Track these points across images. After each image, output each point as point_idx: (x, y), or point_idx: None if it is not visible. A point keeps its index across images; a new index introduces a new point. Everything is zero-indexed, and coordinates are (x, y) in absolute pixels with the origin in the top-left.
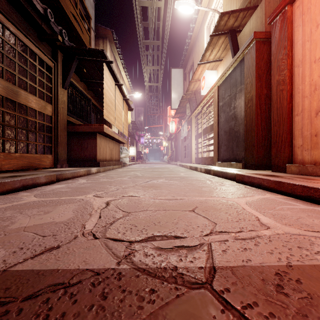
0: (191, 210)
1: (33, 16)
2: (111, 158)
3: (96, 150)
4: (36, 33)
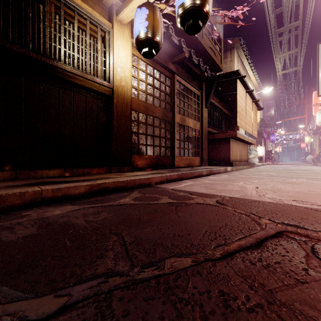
0: None
1: (192, 69)
2: (241, 159)
3: (229, 153)
4: (191, 77)
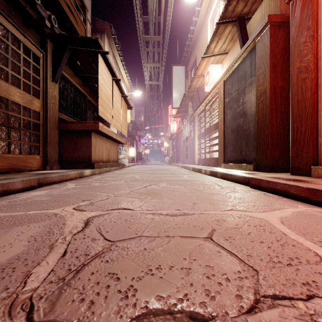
0: (207, 236)
1: None
2: (109, 159)
3: (90, 150)
4: (21, 17)
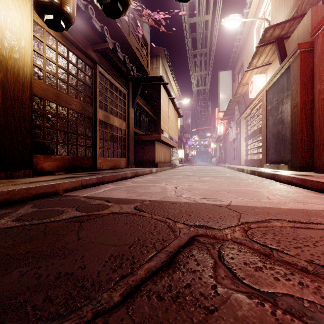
0: (227, 192)
1: (117, 63)
2: (165, 161)
3: (154, 154)
4: (117, 72)
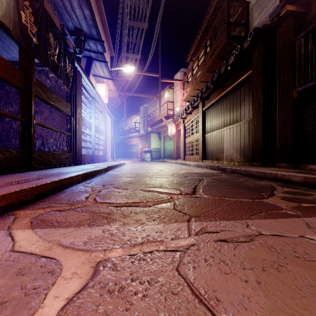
0: None
1: None
2: None
3: None
4: None
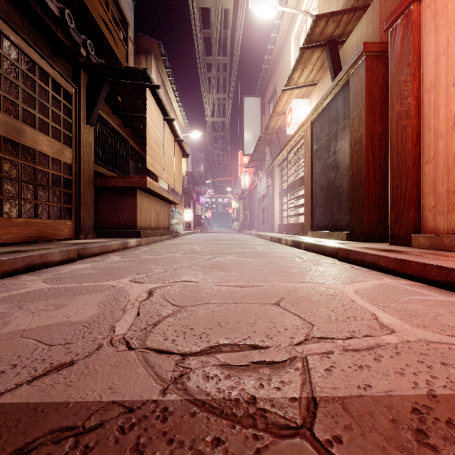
0: (275, 303)
1: (44, 20)
2: (158, 225)
3: (135, 214)
4: (49, 44)
